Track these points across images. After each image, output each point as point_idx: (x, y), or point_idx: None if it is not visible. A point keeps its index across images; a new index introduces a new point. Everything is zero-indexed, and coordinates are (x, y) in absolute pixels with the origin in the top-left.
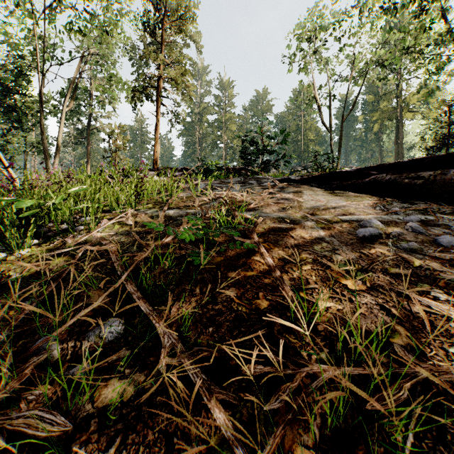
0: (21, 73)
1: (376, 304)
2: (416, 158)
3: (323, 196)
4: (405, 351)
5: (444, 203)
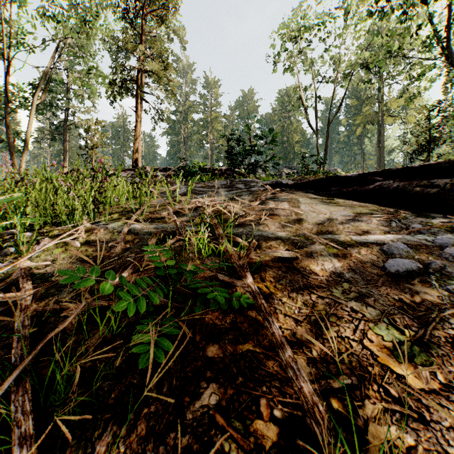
0: None
1: None
2: (428, 163)
3: (323, 205)
4: None
5: None
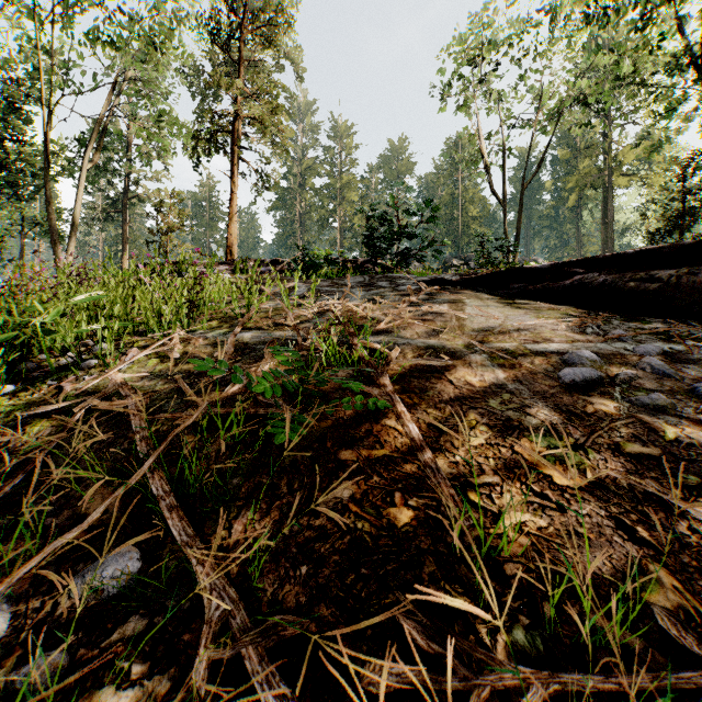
0: (15, 107)
1: (607, 517)
2: (647, 248)
3: (497, 308)
4: (677, 626)
5: (694, 322)
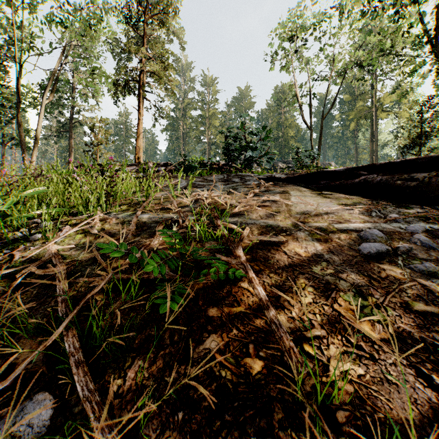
0: None
1: (408, 366)
2: (408, 158)
3: (311, 197)
4: None
5: None
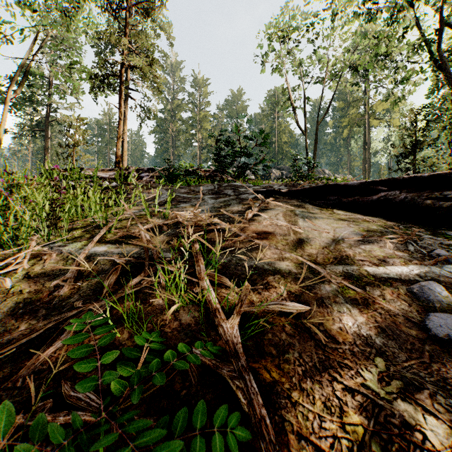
0: None
1: None
2: (439, 173)
3: (323, 219)
4: None
5: None
